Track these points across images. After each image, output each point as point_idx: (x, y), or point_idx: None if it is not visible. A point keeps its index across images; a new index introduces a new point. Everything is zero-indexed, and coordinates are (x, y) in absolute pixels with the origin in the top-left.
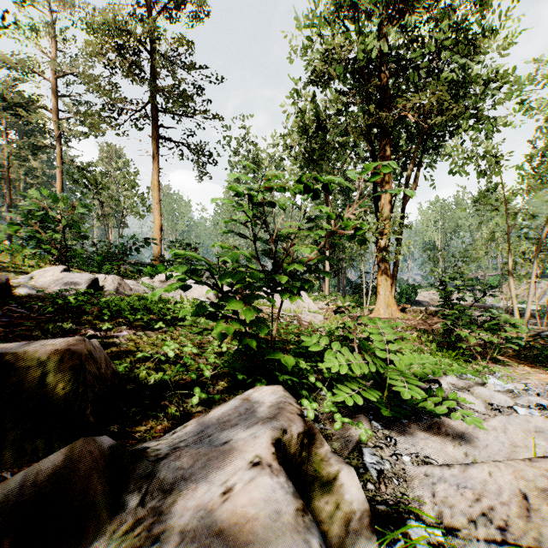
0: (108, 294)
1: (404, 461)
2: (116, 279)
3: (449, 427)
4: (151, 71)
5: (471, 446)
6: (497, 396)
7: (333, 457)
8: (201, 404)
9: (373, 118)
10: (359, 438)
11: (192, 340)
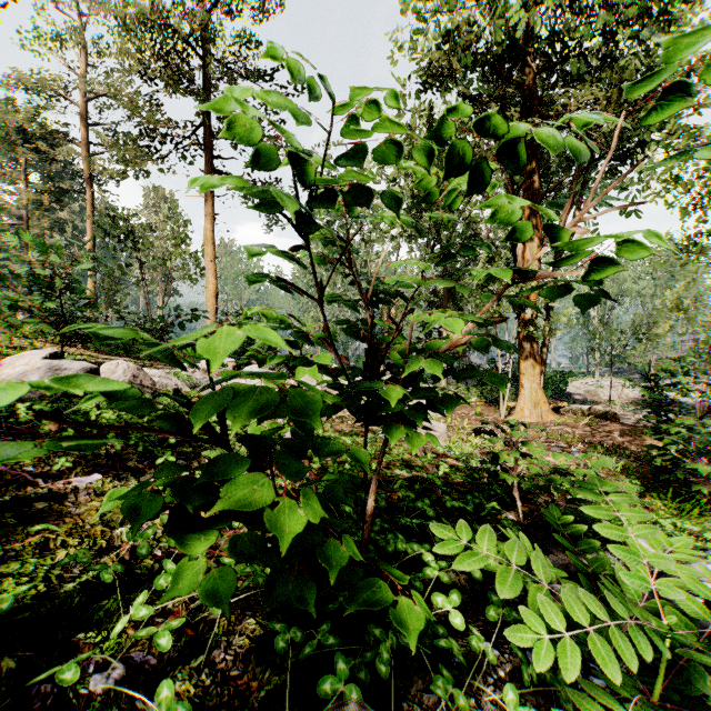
0: None
1: None
2: (129, 369)
3: None
4: (203, 81)
5: None
6: None
7: None
8: None
9: None
10: None
11: None
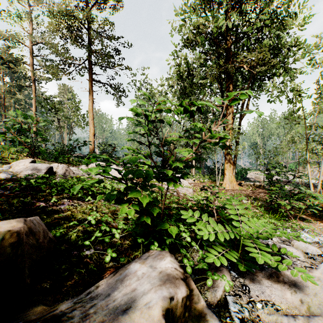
0: (57, 177)
1: (258, 307)
2: (64, 167)
3: (285, 276)
4: (88, 40)
5: (304, 294)
6: (310, 248)
7: (208, 313)
8: (112, 260)
9: (222, 68)
10: (223, 287)
11: (109, 209)
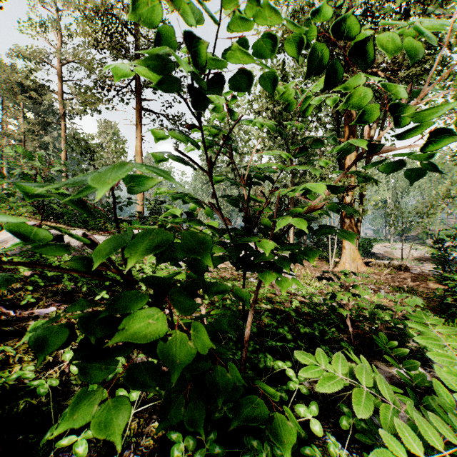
0: None
1: None
2: None
3: None
4: (135, 50)
5: None
6: None
7: None
8: None
9: None
10: None
11: None
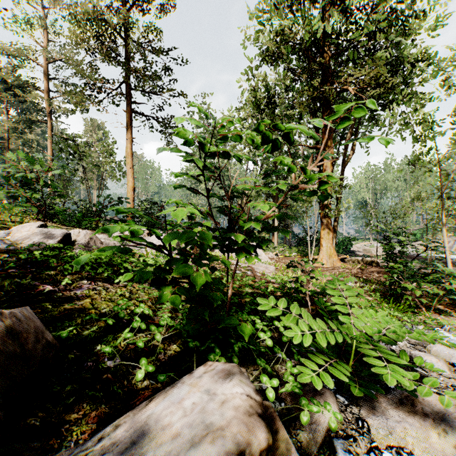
0: (76, 249)
1: None
2: (87, 234)
3: (424, 404)
4: (126, 55)
5: None
6: None
7: None
8: (148, 377)
9: (318, 91)
10: (327, 424)
11: (149, 295)
